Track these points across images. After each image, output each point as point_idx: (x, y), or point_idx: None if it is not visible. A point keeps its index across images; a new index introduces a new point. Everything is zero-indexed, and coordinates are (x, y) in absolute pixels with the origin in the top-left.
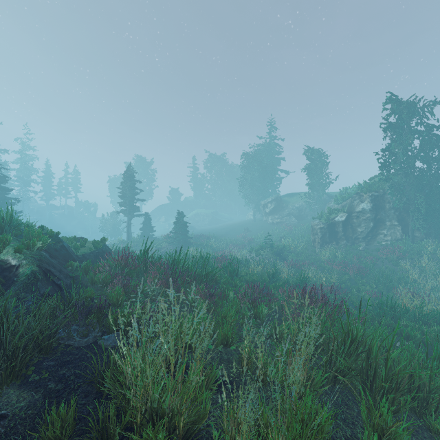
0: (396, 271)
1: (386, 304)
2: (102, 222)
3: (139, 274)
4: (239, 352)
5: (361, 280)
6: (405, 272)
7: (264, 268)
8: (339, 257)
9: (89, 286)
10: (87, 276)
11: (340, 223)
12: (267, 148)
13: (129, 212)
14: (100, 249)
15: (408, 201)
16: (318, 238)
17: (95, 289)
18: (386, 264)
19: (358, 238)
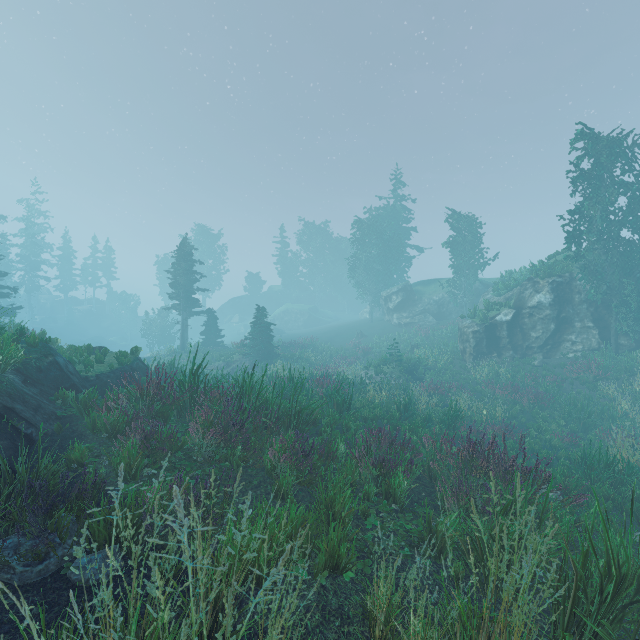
0: (595, 399)
1: (599, 458)
2: (146, 323)
3: (182, 411)
4: (362, 587)
5: (540, 412)
6: (608, 400)
7: (390, 394)
8: (503, 376)
9: (88, 435)
10: (85, 418)
11: (504, 325)
12: (391, 213)
13: (184, 307)
14: (127, 365)
15: (610, 290)
16: (470, 347)
17: (98, 442)
18: (576, 387)
19: (532, 347)
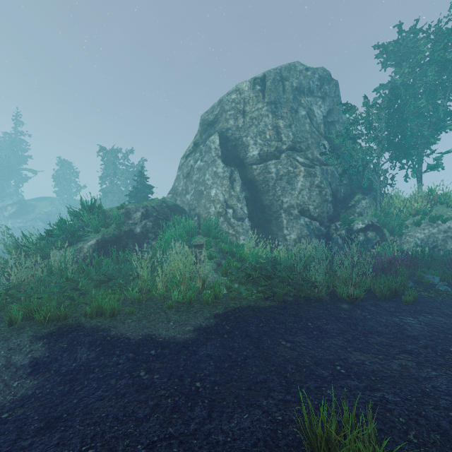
0: None
1: None
2: None
3: None
4: None
5: None
6: None
7: None
8: None
9: None
10: None
11: None
12: (11, 143)
13: None
14: None
15: None
16: None
17: None
18: None
19: None
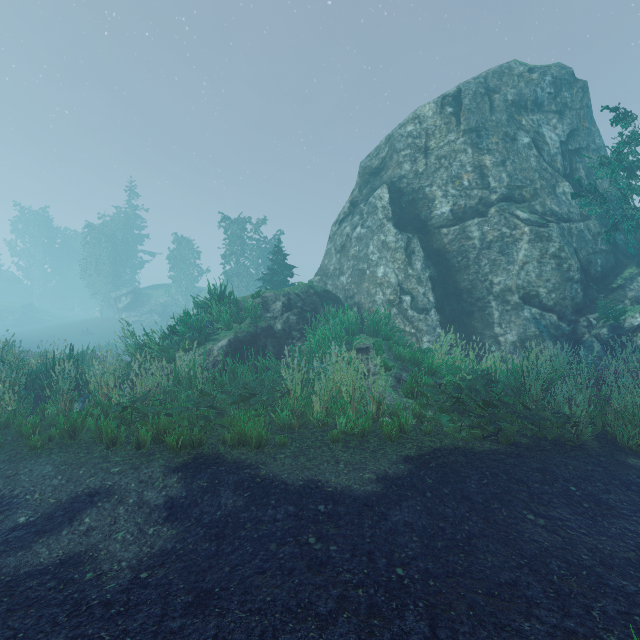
0: None
1: None
2: None
3: None
4: None
5: None
6: None
7: None
8: None
9: None
10: None
11: None
12: (125, 220)
13: None
14: None
15: None
16: None
17: None
18: None
19: None
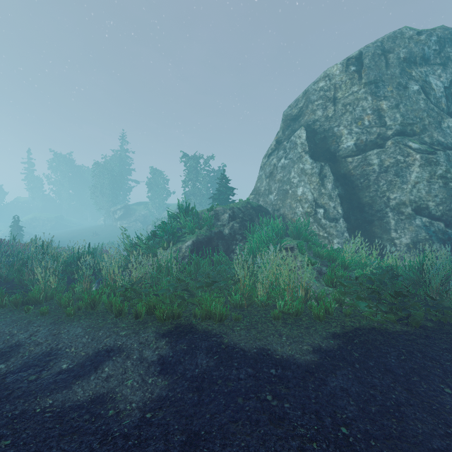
0: None
1: None
2: None
3: None
4: None
5: None
6: None
7: None
8: None
9: None
10: None
11: None
12: (119, 159)
13: None
14: None
15: None
16: None
17: None
18: None
19: None
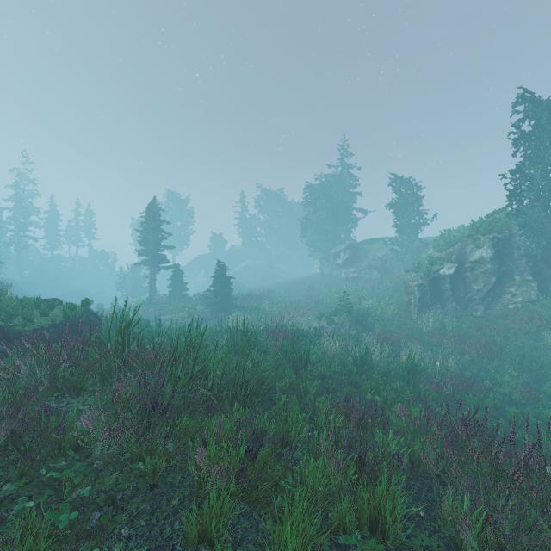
0: (541, 350)
1: None
2: (120, 277)
3: (104, 378)
4: None
5: (489, 362)
6: None
7: (343, 345)
8: (449, 327)
9: None
10: None
11: (447, 278)
12: (339, 179)
13: (152, 263)
14: (74, 318)
15: (549, 245)
16: (415, 299)
17: None
18: (520, 337)
19: (473, 299)
